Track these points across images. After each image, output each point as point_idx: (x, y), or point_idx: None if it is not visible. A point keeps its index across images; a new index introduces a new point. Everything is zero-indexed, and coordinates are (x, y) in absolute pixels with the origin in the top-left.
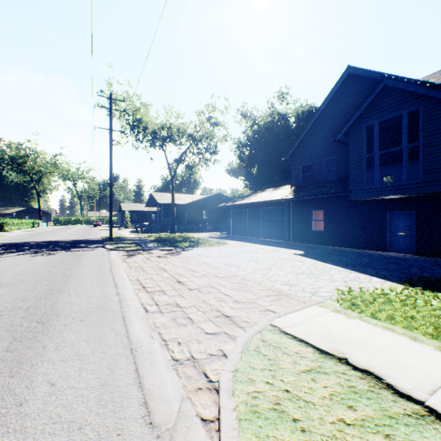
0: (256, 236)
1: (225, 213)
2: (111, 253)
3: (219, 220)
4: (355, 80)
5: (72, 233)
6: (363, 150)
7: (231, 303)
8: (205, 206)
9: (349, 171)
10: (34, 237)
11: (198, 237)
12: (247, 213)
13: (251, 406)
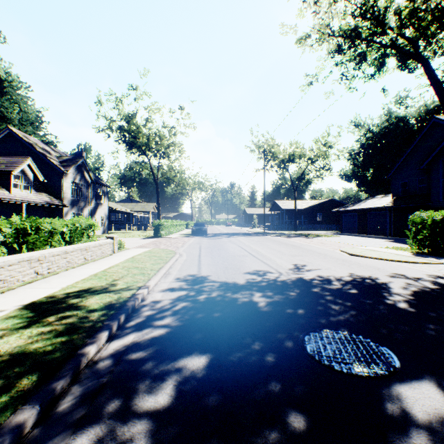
0: (364, 233)
1: (337, 216)
2: (277, 237)
3: (332, 222)
4: (439, 125)
5: (227, 230)
6: (440, 176)
7: (342, 246)
8: (319, 210)
9: (431, 189)
10: (215, 231)
11: (316, 233)
12: (357, 216)
13: (345, 249)
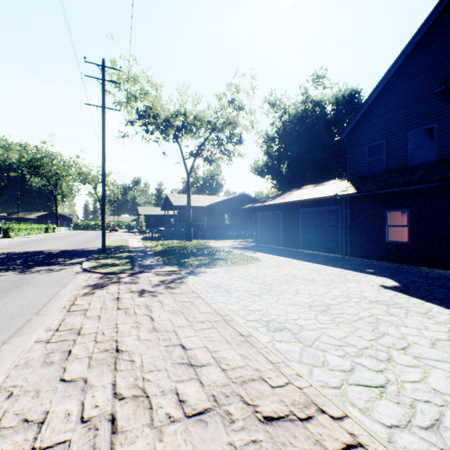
0: (294, 247)
1: (251, 217)
2: (74, 280)
3: (243, 225)
4: None
5: (76, 239)
6: None
7: None
8: (227, 209)
9: None
10: (25, 245)
11: (217, 247)
12: (281, 217)
13: None
